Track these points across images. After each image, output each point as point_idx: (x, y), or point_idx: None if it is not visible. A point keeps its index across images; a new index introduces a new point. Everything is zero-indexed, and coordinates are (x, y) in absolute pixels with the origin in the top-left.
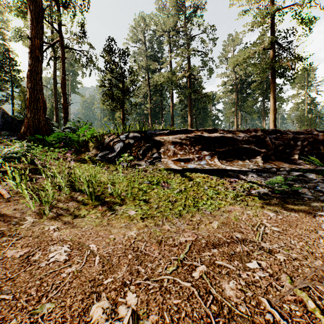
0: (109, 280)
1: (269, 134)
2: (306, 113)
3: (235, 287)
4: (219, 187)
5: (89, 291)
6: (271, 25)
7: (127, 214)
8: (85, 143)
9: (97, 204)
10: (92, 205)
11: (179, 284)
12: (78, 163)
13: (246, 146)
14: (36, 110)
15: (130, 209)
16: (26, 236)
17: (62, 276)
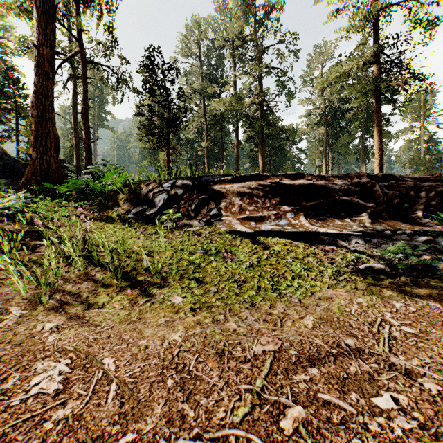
0: (128, 436)
1: (378, 181)
2: (422, 154)
3: None
4: (310, 258)
5: None
6: (376, 30)
7: (170, 303)
8: (113, 194)
9: (125, 286)
10: (117, 288)
11: None
12: (101, 223)
13: (346, 198)
14: (45, 147)
15: (175, 294)
16: (2, 342)
17: (44, 428)
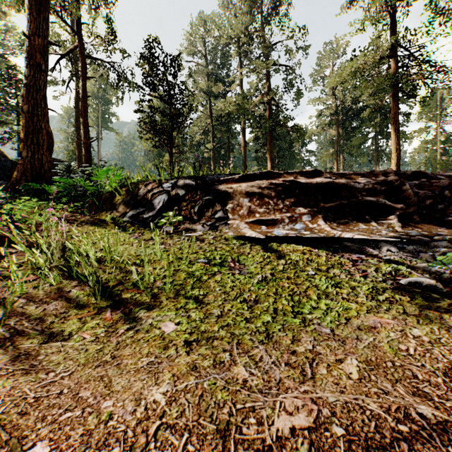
0: None
1: (406, 179)
2: (439, 155)
3: None
4: (336, 270)
5: None
6: (393, 22)
7: (159, 332)
8: (109, 195)
9: (105, 306)
10: (94, 309)
11: None
12: (92, 227)
13: (371, 199)
14: (37, 145)
15: (167, 319)
16: None
17: None
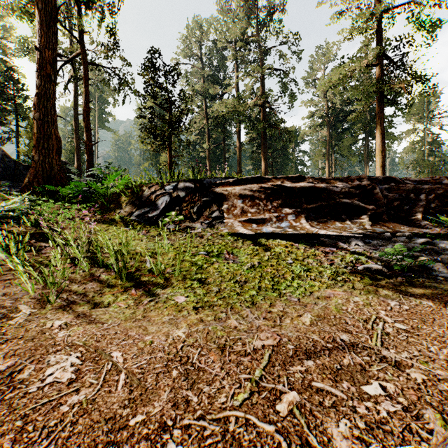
0: (138, 418)
1: (378, 183)
2: (426, 156)
3: (350, 432)
4: (310, 260)
5: (103, 441)
6: (378, 32)
7: (174, 302)
8: (115, 196)
9: (130, 286)
10: (121, 288)
11: (256, 426)
12: (104, 225)
13: (347, 201)
14: (47, 150)
15: (178, 294)
16: (14, 337)
17: (61, 411)
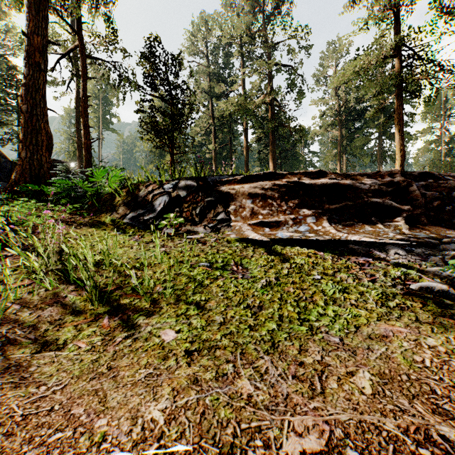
0: None
1: (413, 180)
2: (443, 156)
3: None
4: (343, 275)
5: None
6: (397, 21)
7: (158, 341)
8: (109, 196)
9: (103, 313)
10: (91, 315)
11: None
12: (91, 229)
13: (377, 200)
14: (36, 146)
15: (167, 326)
16: None
17: None
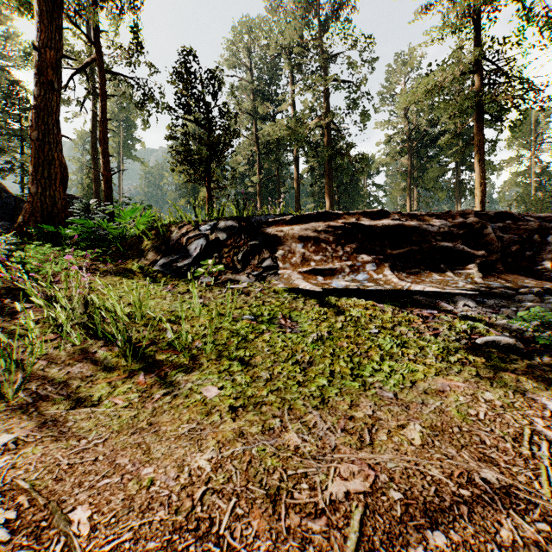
0: None
1: (489, 221)
2: (533, 191)
3: None
4: (403, 328)
5: None
6: (476, 30)
7: (200, 397)
8: (135, 239)
9: (137, 369)
10: (124, 372)
11: None
12: (116, 277)
13: (447, 245)
14: (48, 179)
15: (209, 383)
16: None
17: None
